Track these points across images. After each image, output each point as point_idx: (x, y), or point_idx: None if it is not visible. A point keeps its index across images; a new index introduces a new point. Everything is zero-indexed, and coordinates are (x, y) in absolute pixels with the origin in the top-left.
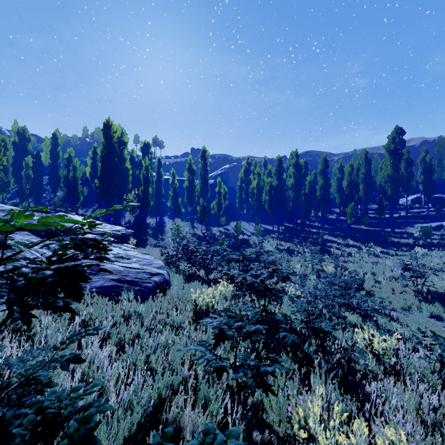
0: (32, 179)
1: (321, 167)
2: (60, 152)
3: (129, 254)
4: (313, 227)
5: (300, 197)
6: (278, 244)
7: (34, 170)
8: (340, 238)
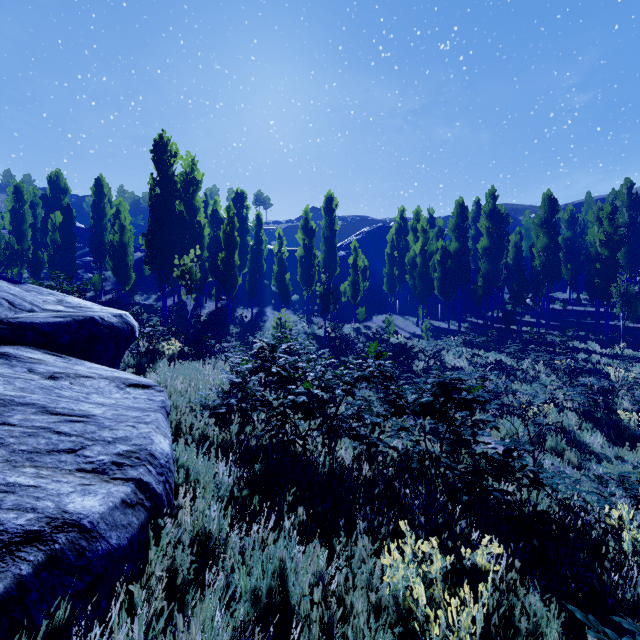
0: (58, 247)
1: (543, 214)
2: (106, 207)
3: (21, 398)
4: (523, 324)
5: (499, 271)
6: (474, 354)
7: (61, 233)
8: (594, 343)
